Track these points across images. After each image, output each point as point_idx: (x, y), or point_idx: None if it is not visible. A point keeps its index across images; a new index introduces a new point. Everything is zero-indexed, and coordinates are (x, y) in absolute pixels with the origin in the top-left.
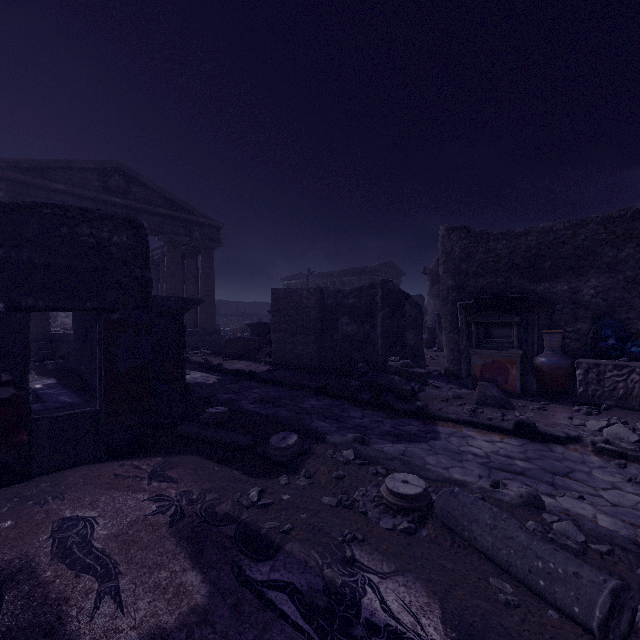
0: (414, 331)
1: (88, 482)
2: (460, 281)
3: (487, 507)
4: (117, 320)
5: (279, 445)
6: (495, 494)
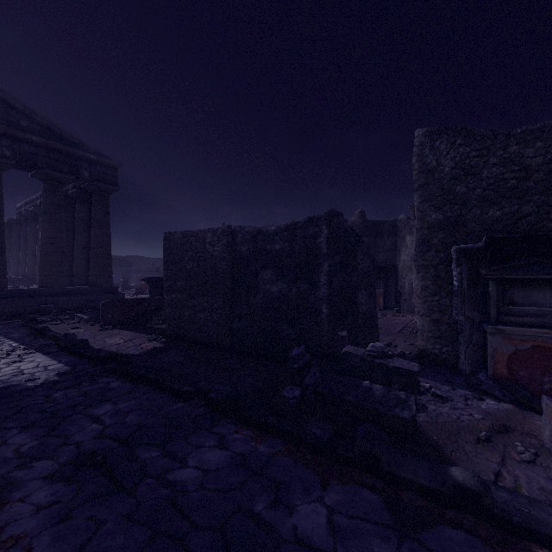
0: (367, 291)
1: None
2: (453, 213)
3: None
4: None
5: None
6: None
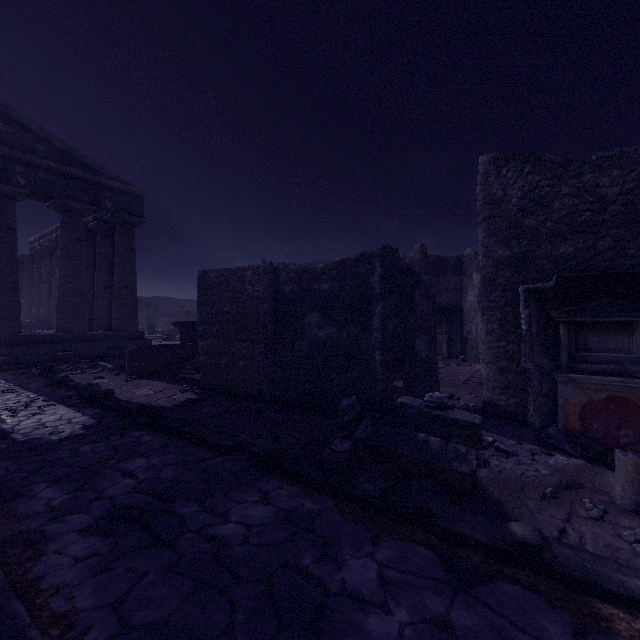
0: (426, 336)
1: None
2: (521, 249)
3: None
4: None
5: None
6: None
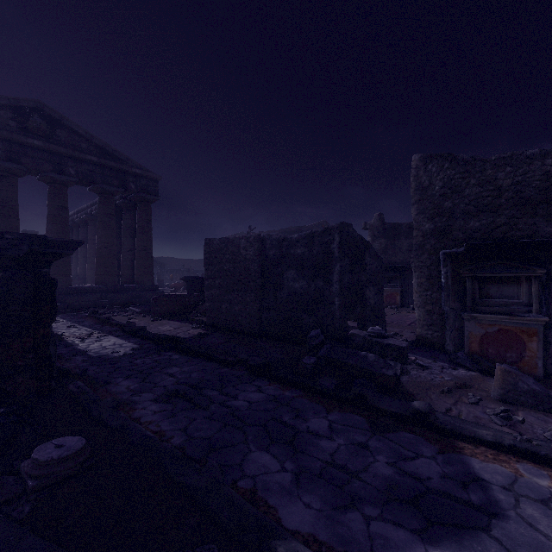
0: (374, 288)
1: None
2: (442, 224)
3: None
4: None
5: None
6: None
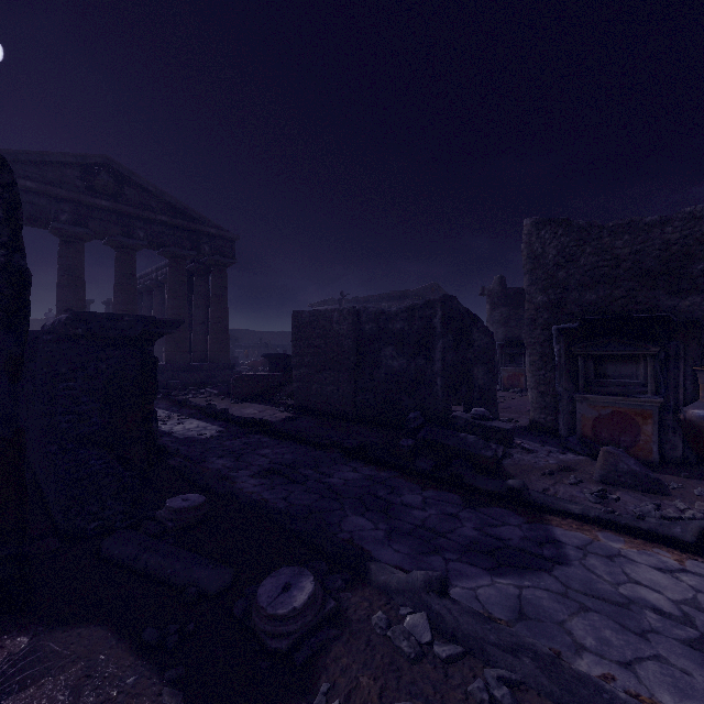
0: (484, 367)
1: None
2: (556, 296)
3: None
4: None
5: (274, 609)
6: None
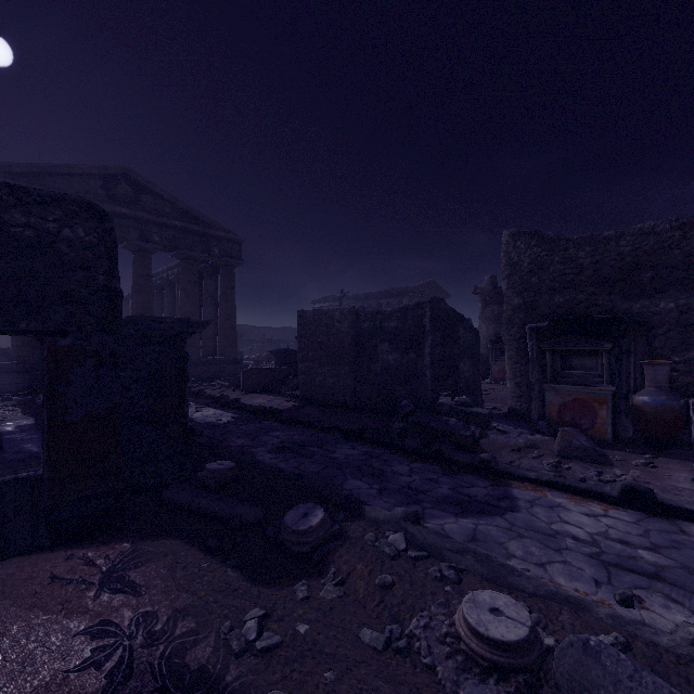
0: (469, 361)
1: (6, 592)
2: (529, 299)
3: (665, 692)
4: (69, 347)
5: (297, 527)
6: (641, 630)
